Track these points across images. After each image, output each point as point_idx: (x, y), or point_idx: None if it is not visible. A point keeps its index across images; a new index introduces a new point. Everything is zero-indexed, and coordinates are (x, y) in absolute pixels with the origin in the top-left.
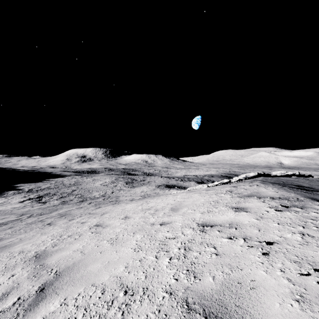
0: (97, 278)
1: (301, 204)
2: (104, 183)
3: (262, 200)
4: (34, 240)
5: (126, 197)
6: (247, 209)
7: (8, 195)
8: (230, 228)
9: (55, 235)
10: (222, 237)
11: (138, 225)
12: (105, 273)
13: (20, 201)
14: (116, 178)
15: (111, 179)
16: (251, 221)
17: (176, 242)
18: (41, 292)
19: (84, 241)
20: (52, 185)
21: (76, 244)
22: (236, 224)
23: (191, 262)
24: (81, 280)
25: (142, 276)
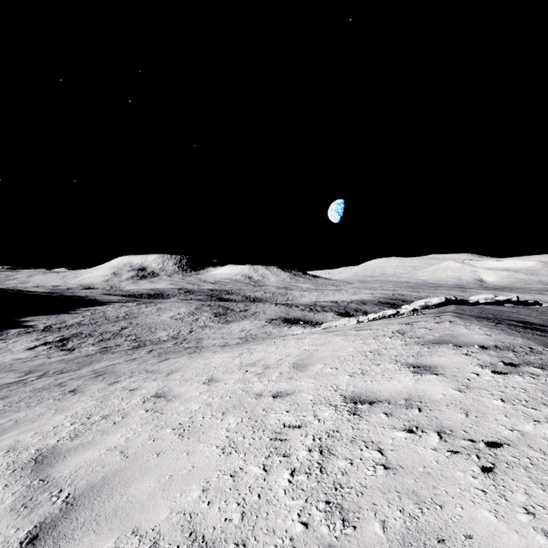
0: (146, 515)
1: (541, 360)
2: (177, 315)
3: (463, 350)
4: (39, 424)
5: (214, 339)
6: (438, 368)
7: (8, 337)
8: (407, 408)
9: (79, 414)
10: (393, 428)
11: (233, 397)
12: (162, 503)
13: (28, 346)
14: (198, 307)
15: (190, 309)
16: (448, 394)
17: (303, 435)
18: (29, 545)
19: (131, 429)
20: (85, 318)
21: (114, 436)
22: (418, 399)
23: (335, 483)
24: (114, 520)
25: (236, 513)
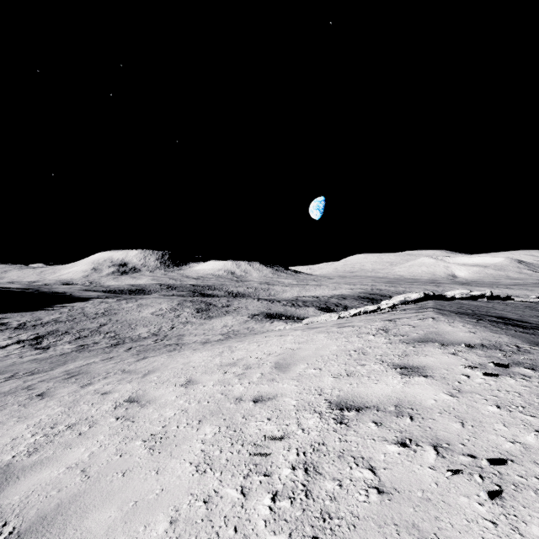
0: None
1: (530, 360)
2: (159, 311)
3: (450, 349)
4: None
5: (196, 336)
6: (426, 369)
7: None
8: (398, 416)
9: (43, 423)
10: (384, 440)
11: (211, 401)
12: None
13: None
14: (180, 303)
15: (171, 304)
16: (440, 400)
17: (286, 449)
18: None
19: (97, 442)
20: (63, 315)
21: (78, 450)
22: (409, 405)
23: (322, 512)
24: None
25: None
